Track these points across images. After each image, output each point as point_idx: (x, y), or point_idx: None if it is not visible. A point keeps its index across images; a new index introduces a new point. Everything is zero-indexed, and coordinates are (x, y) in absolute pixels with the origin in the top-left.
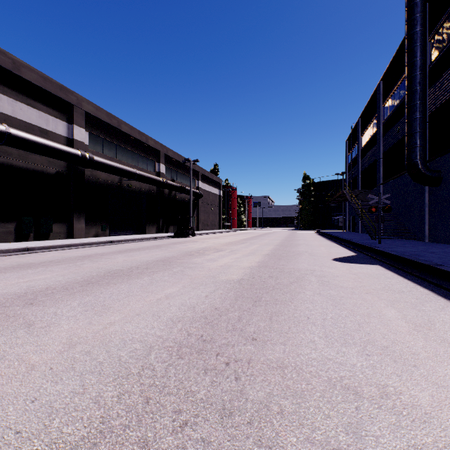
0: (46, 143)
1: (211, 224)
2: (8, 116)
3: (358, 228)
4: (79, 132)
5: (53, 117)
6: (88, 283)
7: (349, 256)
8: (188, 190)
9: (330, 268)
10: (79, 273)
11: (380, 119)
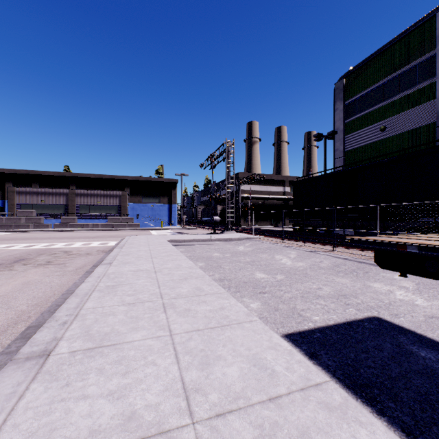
0: (278, 197)
1: None
2: (269, 191)
3: None
4: (287, 189)
5: (279, 186)
6: None
7: None
8: None
9: None
10: None
11: None
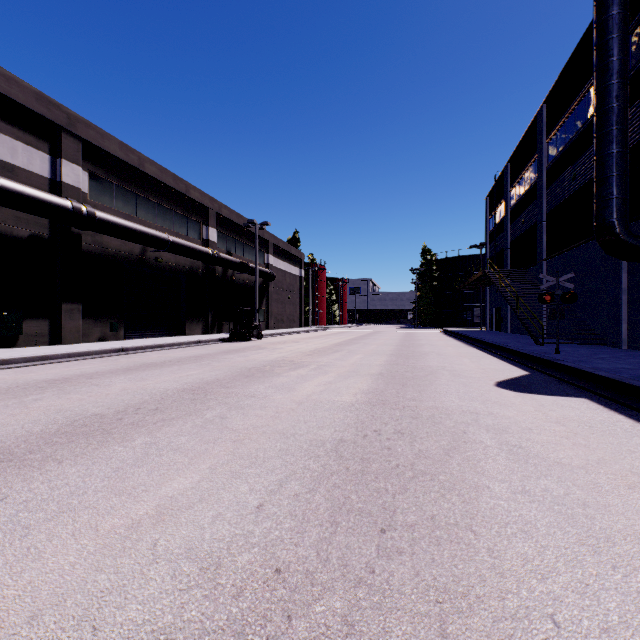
0: (6, 184)
1: (289, 320)
2: None
3: (506, 326)
4: (71, 171)
5: (25, 144)
6: (1, 458)
7: (520, 378)
8: (253, 269)
9: (504, 406)
10: (7, 427)
11: (543, 162)
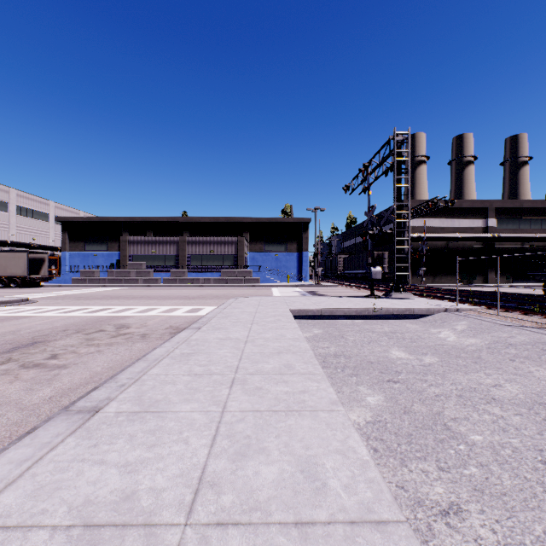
0: (473, 236)
1: None
2: (457, 227)
3: None
4: (490, 222)
5: (476, 219)
6: None
7: None
8: None
9: None
10: None
11: None
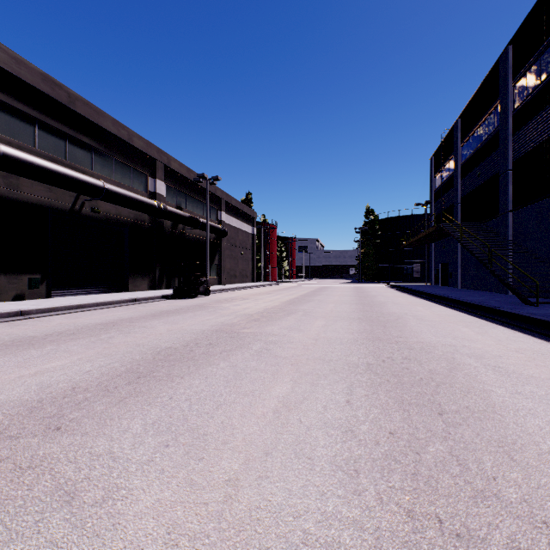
0: None
1: (241, 275)
2: None
3: (457, 282)
4: None
5: None
6: None
7: None
8: (204, 224)
9: None
10: None
11: (508, 107)
